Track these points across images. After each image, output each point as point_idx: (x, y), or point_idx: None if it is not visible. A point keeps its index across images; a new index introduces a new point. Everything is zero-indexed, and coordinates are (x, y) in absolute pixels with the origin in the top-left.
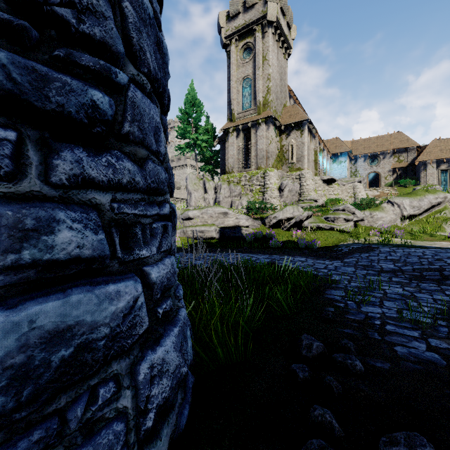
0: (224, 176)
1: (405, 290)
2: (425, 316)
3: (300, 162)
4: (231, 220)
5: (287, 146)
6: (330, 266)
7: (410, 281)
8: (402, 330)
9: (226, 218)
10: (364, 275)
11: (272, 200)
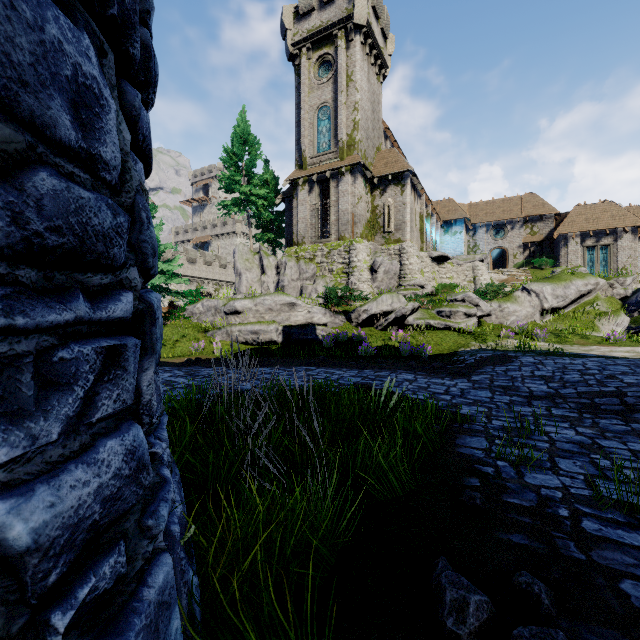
0: (291, 249)
1: (580, 434)
2: (637, 491)
3: (400, 231)
4: (301, 315)
5: (382, 208)
6: (454, 388)
7: (580, 415)
8: (614, 530)
9: (292, 311)
10: (508, 405)
11: (361, 284)
